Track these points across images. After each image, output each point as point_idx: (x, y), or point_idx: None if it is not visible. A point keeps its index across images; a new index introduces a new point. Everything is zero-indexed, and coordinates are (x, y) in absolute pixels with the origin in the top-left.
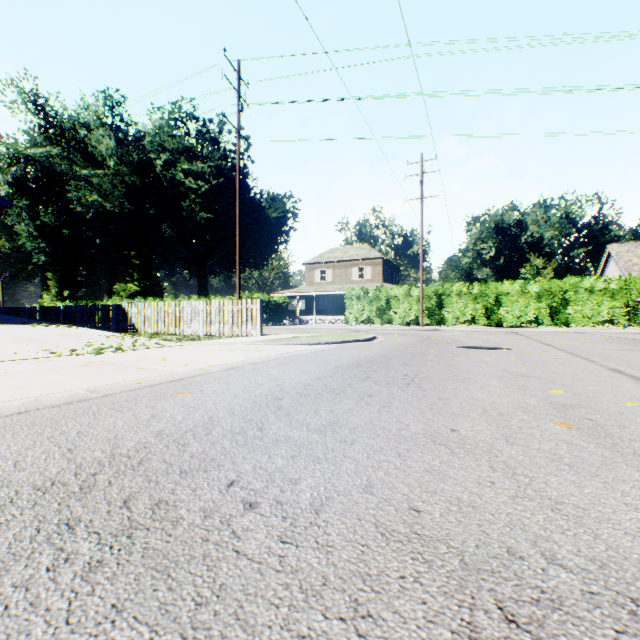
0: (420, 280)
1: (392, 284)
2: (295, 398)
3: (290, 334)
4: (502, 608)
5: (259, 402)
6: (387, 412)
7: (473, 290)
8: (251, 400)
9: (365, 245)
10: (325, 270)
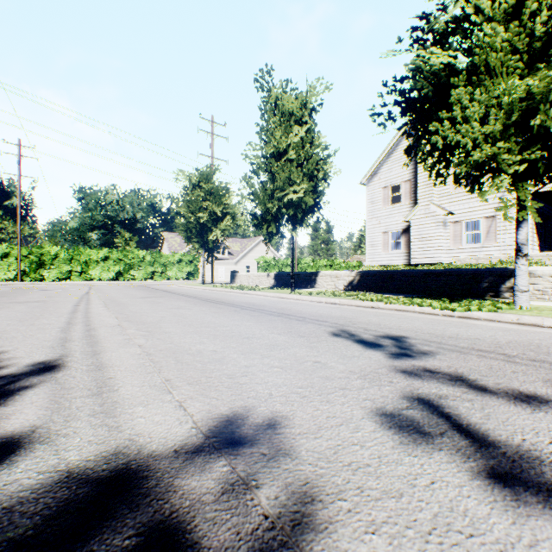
0: (19, 243)
1: None
2: None
3: None
4: (15, 302)
5: None
6: None
7: (70, 254)
8: None
9: None
10: None
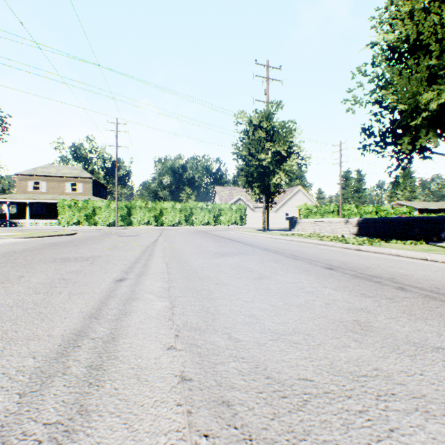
0: (116, 198)
1: (101, 197)
2: (23, 251)
3: (6, 233)
4: (62, 259)
5: (6, 252)
6: (59, 250)
7: (149, 205)
8: (2, 252)
9: (78, 167)
10: (40, 181)
